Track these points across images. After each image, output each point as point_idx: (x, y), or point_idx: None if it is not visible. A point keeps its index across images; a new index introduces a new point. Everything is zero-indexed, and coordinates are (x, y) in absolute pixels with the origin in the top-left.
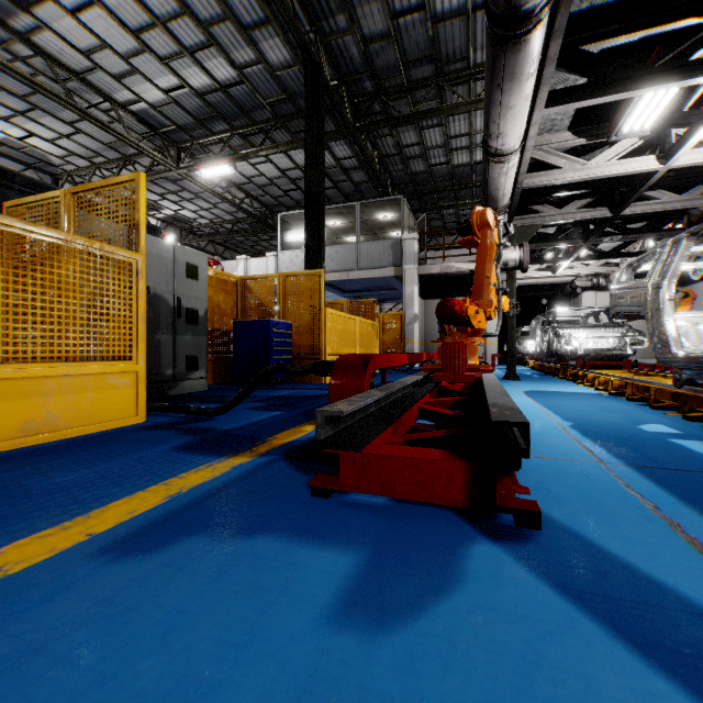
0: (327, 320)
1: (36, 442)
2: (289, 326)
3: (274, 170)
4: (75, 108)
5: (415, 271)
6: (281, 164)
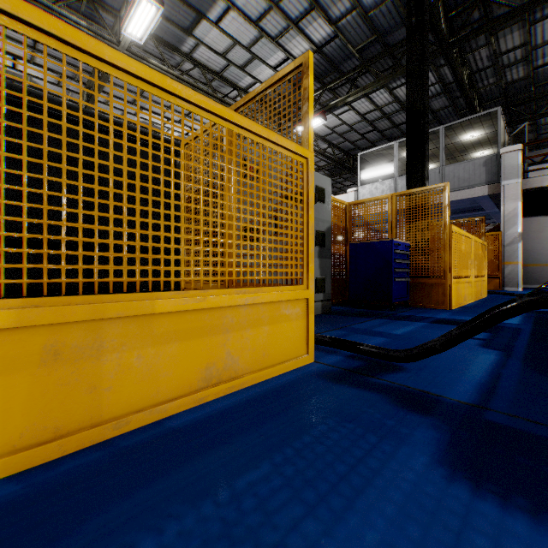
0: (451, 238)
1: (216, 394)
2: (406, 247)
3: (354, 117)
4: (216, 98)
5: (518, 186)
6: (362, 109)
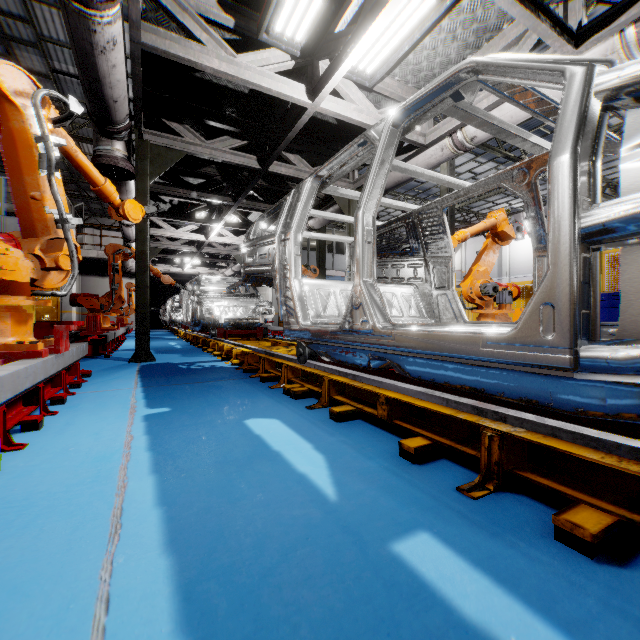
0: None
1: None
2: None
3: None
4: None
5: None
6: None
